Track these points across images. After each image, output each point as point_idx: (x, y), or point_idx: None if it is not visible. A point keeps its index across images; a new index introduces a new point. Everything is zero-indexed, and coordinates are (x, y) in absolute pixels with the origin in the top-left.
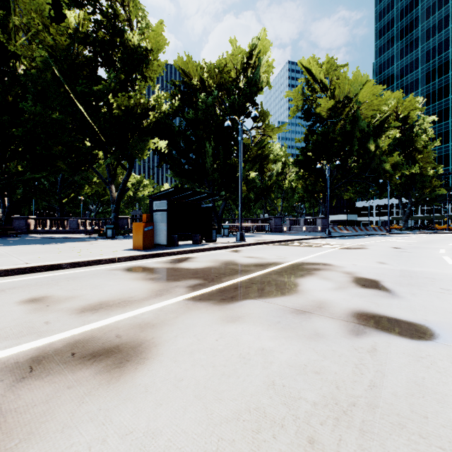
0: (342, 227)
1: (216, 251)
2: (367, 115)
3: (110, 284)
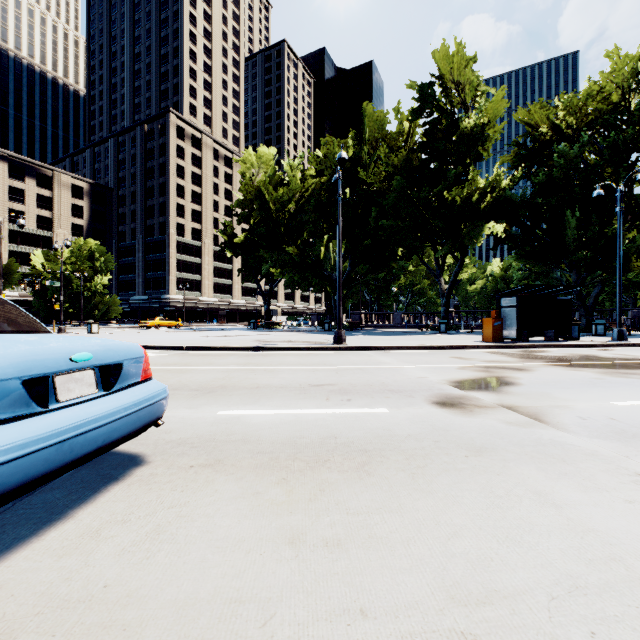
0: None
1: (576, 348)
2: None
3: (487, 356)
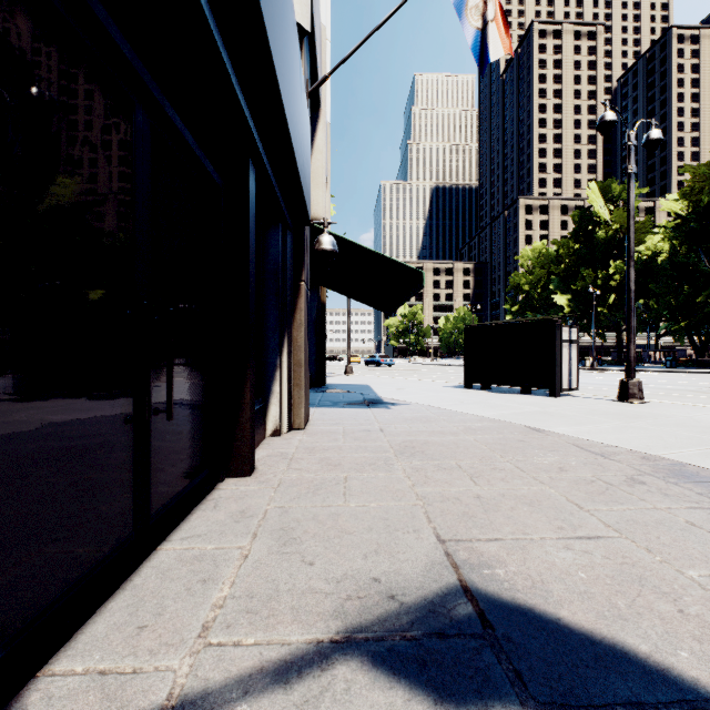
0: None
1: None
2: None
3: None
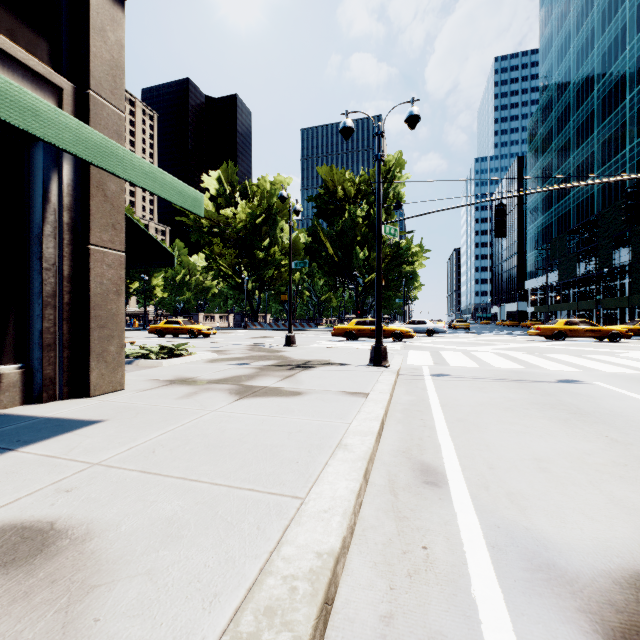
0: (257, 323)
1: None
2: (224, 220)
3: None
